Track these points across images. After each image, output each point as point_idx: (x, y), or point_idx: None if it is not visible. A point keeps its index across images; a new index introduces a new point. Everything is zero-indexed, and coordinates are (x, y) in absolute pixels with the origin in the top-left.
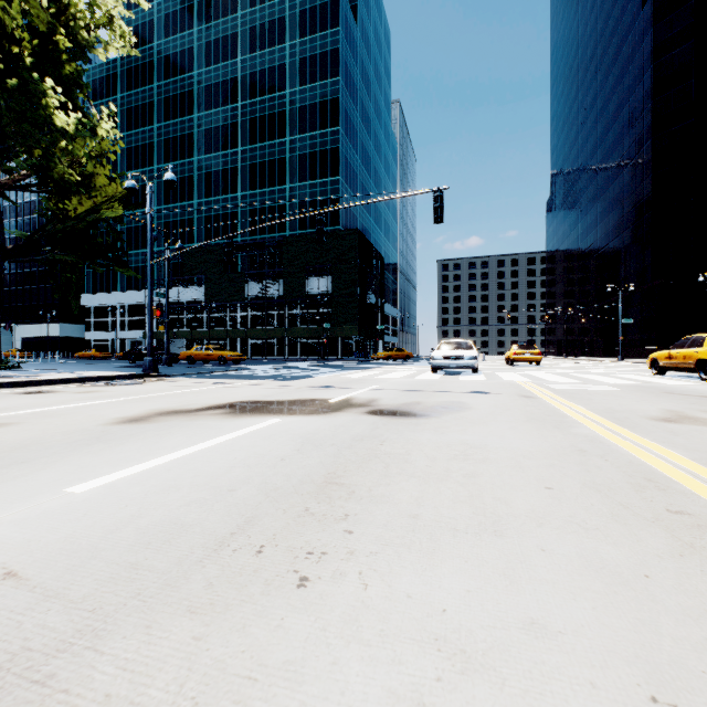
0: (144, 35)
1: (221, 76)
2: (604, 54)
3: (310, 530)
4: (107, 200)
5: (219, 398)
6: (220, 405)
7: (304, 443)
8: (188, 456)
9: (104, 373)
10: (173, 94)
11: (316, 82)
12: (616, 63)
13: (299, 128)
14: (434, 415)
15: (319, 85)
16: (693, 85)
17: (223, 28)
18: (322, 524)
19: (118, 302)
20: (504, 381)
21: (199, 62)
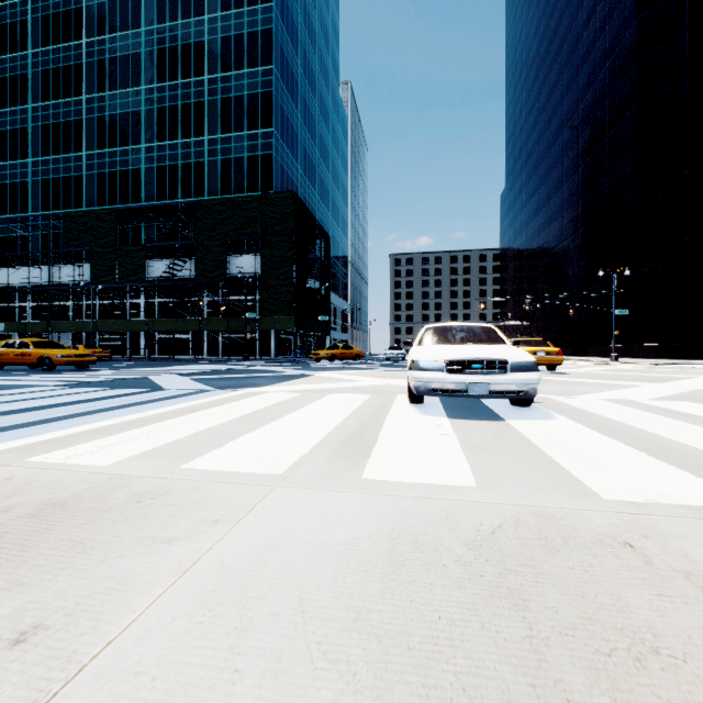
0: None
1: None
2: (572, 22)
3: None
4: None
5: None
6: None
7: None
8: None
9: None
10: (55, 11)
11: (243, 7)
12: (588, 28)
13: (222, 65)
14: None
15: (247, 11)
16: (687, 39)
17: None
18: None
19: None
20: None
21: None
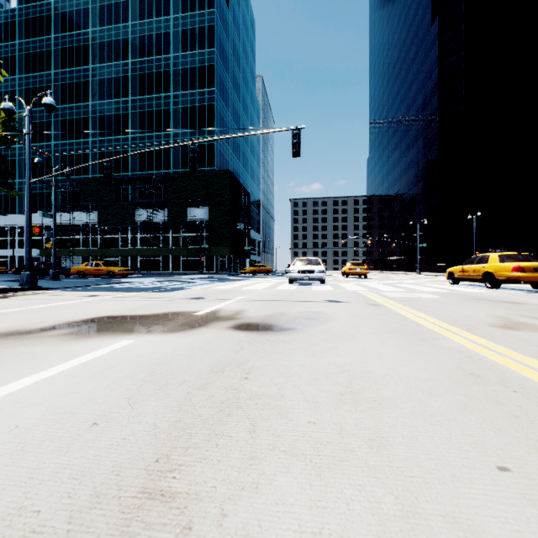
0: None
1: (113, 36)
2: (406, 57)
3: None
4: None
5: (79, 313)
6: (72, 323)
7: (144, 382)
8: None
9: None
10: (70, 46)
11: (196, 50)
12: (414, 63)
13: (182, 86)
14: (300, 329)
15: (198, 53)
16: (463, 83)
17: None
18: None
19: (16, 223)
20: (348, 291)
21: (93, 21)
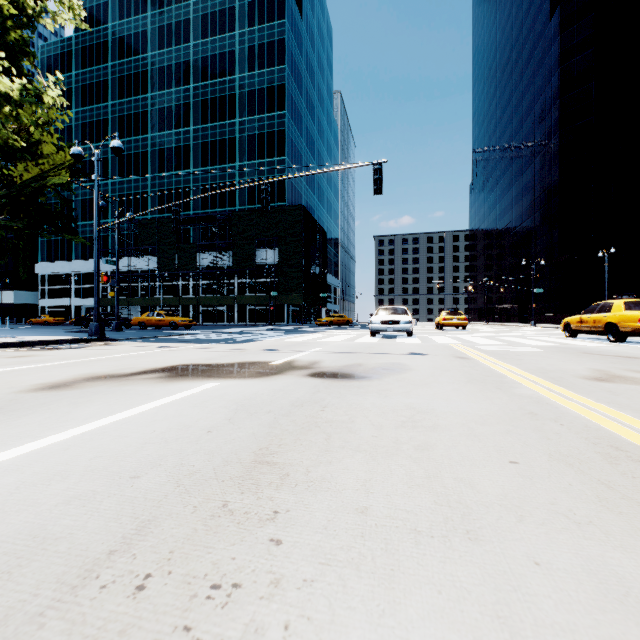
0: (98, 16)
1: (174, 59)
2: (519, 57)
3: (224, 541)
4: (55, 167)
5: (159, 361)
6: (157, 369)
7: (237, 410)
8: (97, 430)
9: (47, 338)
10: (128, 73)
11: (264, 68)
12: (529, 66)
13: (248, 111)
14: (376, 377)
15: (267, 72)
16: (593, 87)
17: (176, 13)
18: (241, 529)
19: (73, 270)
20: (437, 344)
21: (152, 44)
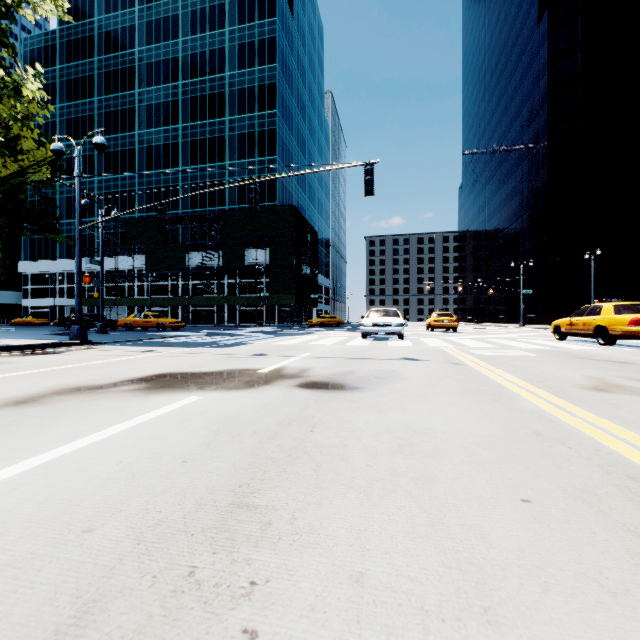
0: (84, 10)
1: (162, 55)
2: (507, 61)
3: (184, 635)
4: (35, 164)
5: (140, 369)
6: (137, 379)
7: (219, 432)
8: (56, 461)
9: (25, 342)
10: (114, 69)
11: (254, 67)
12: (517, 70)
13: (239, 109)
14: (369, 388)
15: (257, 70)
16: (579, 92)
17: (164, 9)
18: (207, 612)
19: (57, 269)
20: (429, 347)
21: (140, 40)
